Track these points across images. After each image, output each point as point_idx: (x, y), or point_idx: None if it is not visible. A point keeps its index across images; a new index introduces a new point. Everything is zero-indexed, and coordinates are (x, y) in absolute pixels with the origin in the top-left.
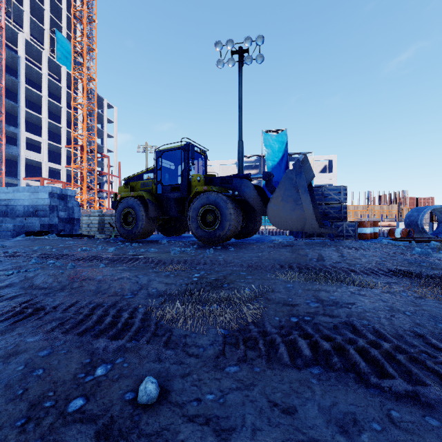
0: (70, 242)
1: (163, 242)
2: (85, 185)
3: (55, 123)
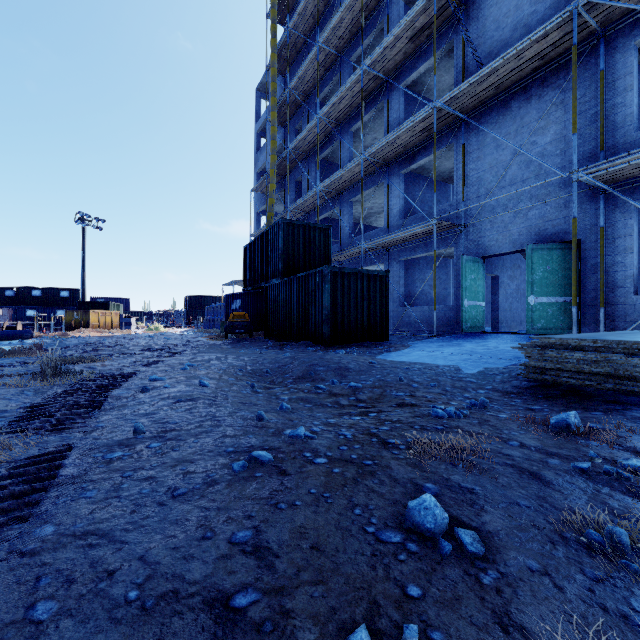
0: None
1: None
2: None
3: None
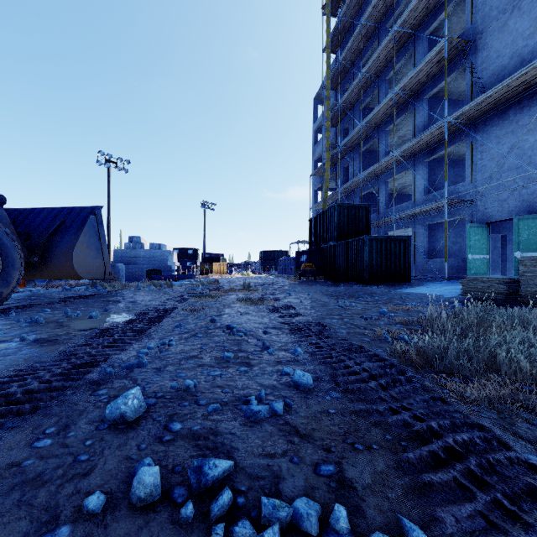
0: None
1: None
2: None
3: None
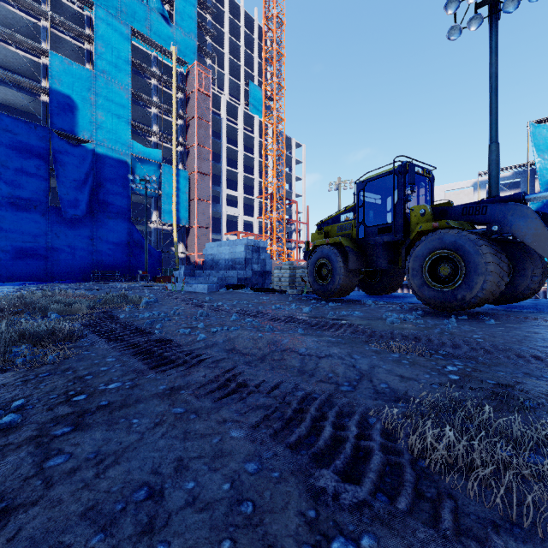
0: (263, 297)
1: (367, 303)
2: (275, 235)
3: (249, 176)
